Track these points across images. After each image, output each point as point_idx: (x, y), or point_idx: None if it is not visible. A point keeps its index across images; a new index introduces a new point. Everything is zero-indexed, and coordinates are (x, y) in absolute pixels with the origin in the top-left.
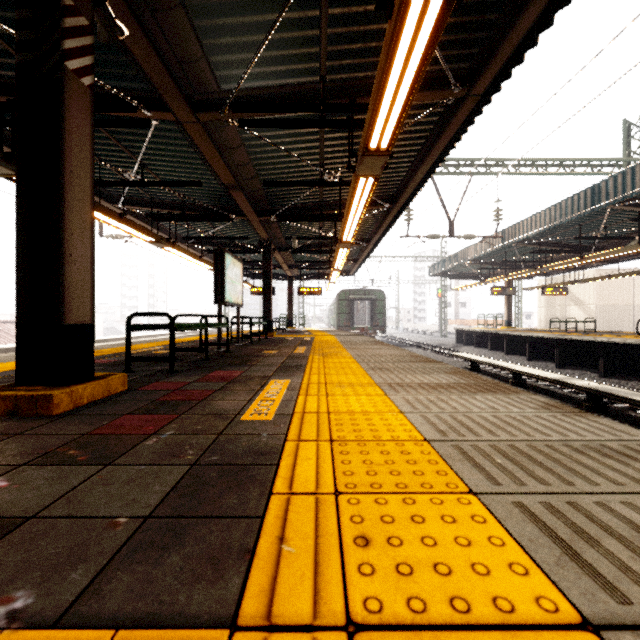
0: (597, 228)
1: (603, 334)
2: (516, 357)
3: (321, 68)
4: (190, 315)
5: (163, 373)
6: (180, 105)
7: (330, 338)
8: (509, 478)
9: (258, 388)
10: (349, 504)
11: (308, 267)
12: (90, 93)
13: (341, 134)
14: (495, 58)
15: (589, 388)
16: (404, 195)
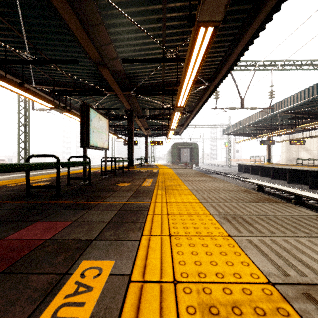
0: None
1: None
2: (279, 181)
3: None
4: (42, 155)
5: None
6: None
7: (169, 170)
8: None
9: None
10: None
11: (156, 129)
12: None
13: (179, 13)
14: None
15: None
16: (220, 74)
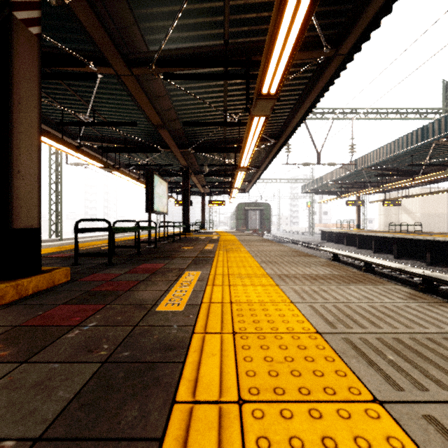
0: (424, 158)
1: (428, 234)
2: (365, 250)
3: (225, 33)
4: (126, 221)
5: (103, 265)
6: (118, 61)
7: (231, 237)
8: (408, 380)
9: (175, 279)
10: (254, 418)
11: (216, 186)
12: (37, 41)
13: (240, 86)
14: (358, 24)
15: (424, 275)
16: (285, 133)
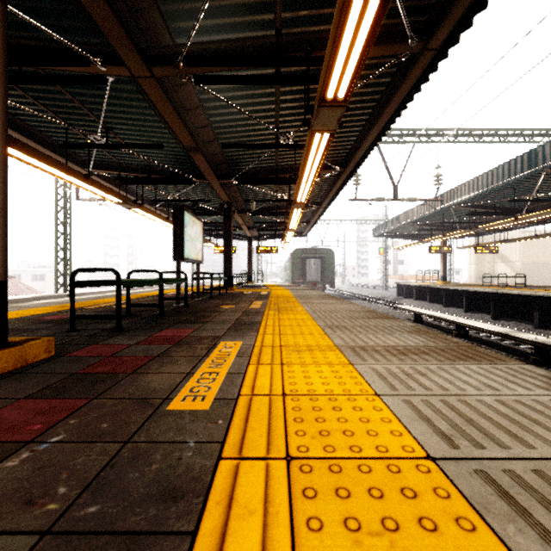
0: (529, 191)
1: (534, 288)
2: (453, 309)
3: (276, 19)
4: (145, 271)
5: (109, 332)
6: (133, 57)
7: (285, 292)
8: None
9: (204, 353)
10: None
11: (265, 228)
12: (1, 7)
13: (296, 96)
14: (456, 5)
15: (537, 342)
16: (354, 159)
